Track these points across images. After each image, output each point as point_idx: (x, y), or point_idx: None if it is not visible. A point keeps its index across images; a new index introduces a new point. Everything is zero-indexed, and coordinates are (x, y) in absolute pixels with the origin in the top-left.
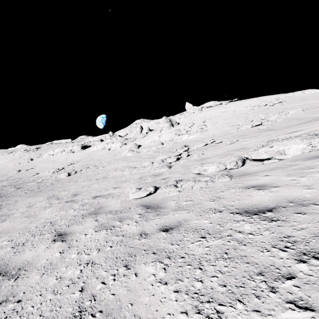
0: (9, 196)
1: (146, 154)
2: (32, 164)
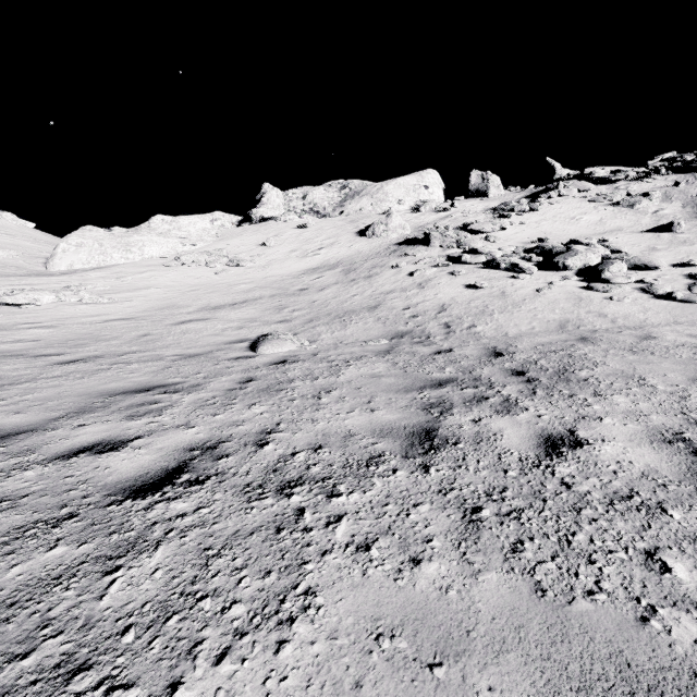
0: None
1: None
2: None
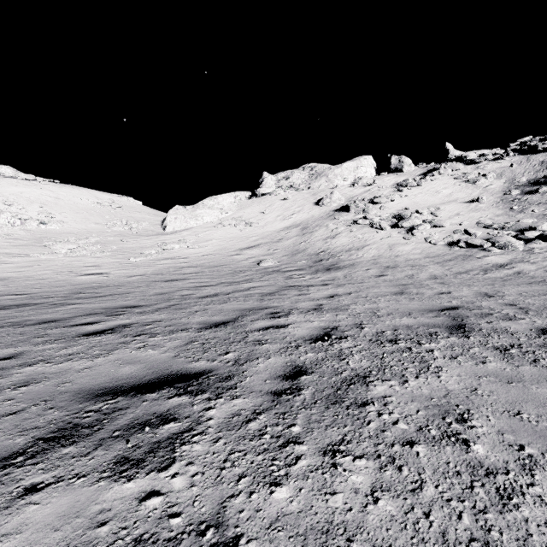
0: None
1: None
2: None
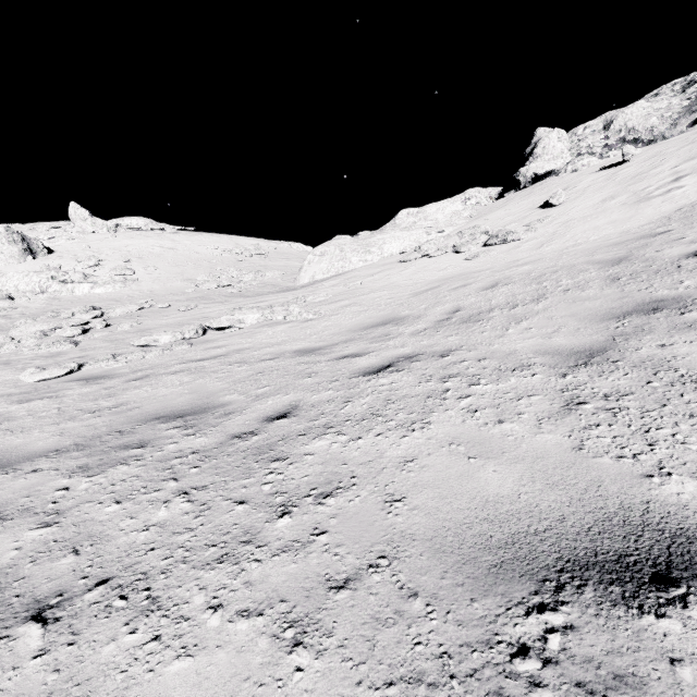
0: None
1: None
2: None
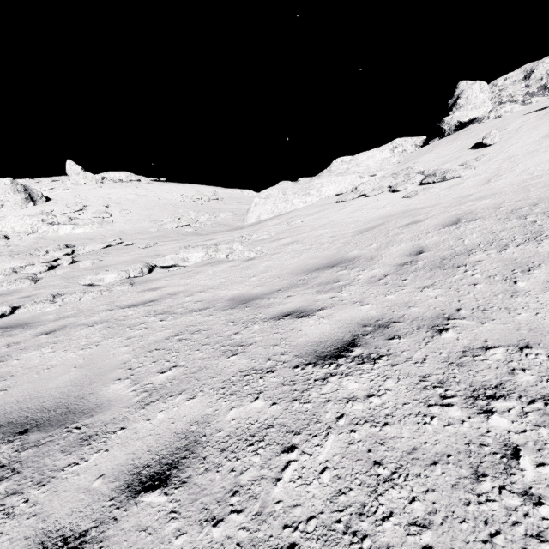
0: None
1: None
2: None
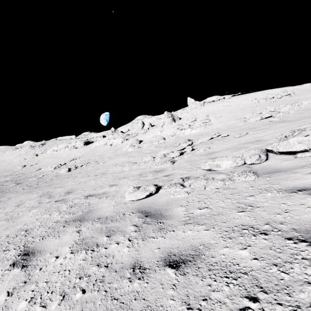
0: (6, 192)
1: (147, 149)
2: (36, 159)
